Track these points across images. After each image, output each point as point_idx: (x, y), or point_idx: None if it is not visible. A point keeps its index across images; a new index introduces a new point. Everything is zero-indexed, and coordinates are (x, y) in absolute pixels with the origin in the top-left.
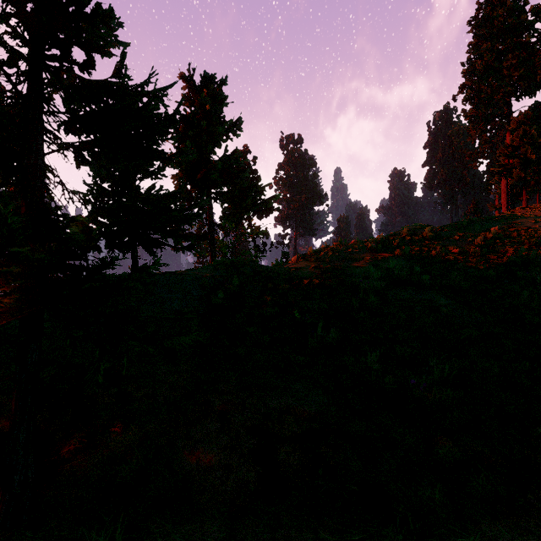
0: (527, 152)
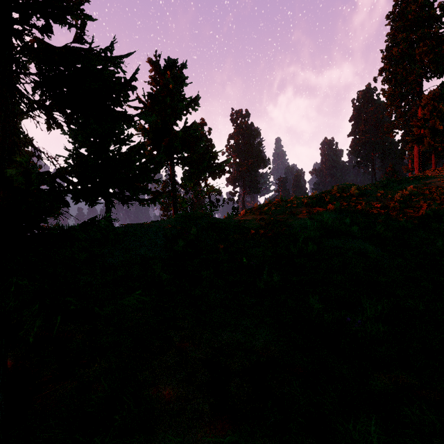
0: (436, 124)
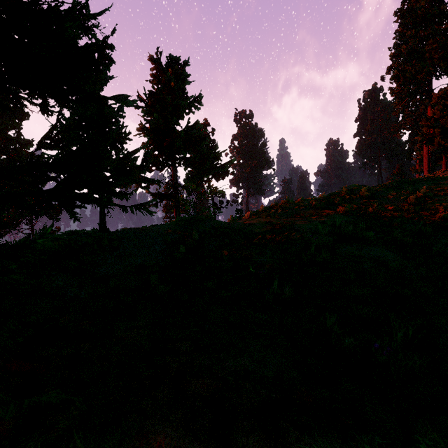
0: (447, 123)
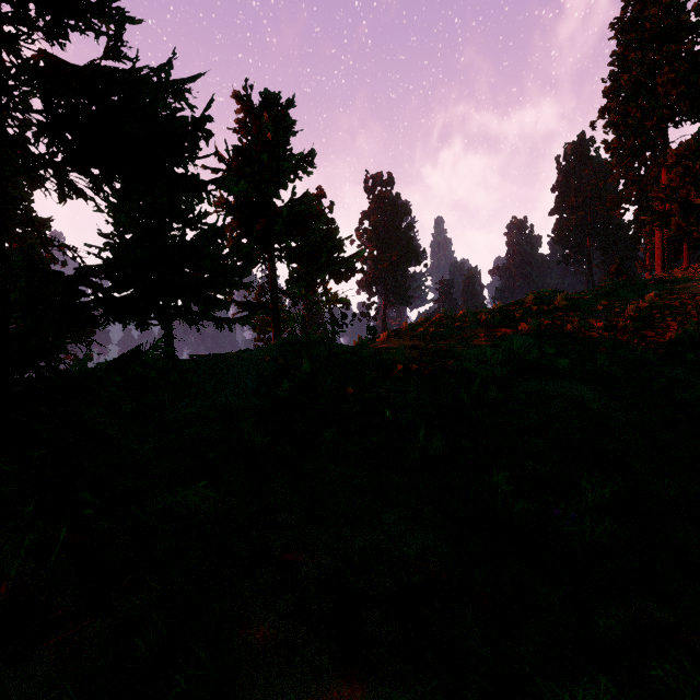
0: (690, 195)
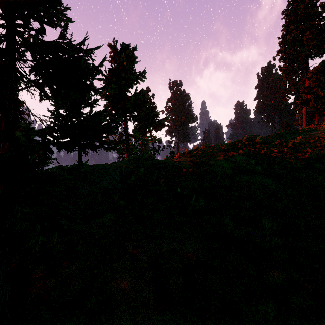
0: (318, 91)
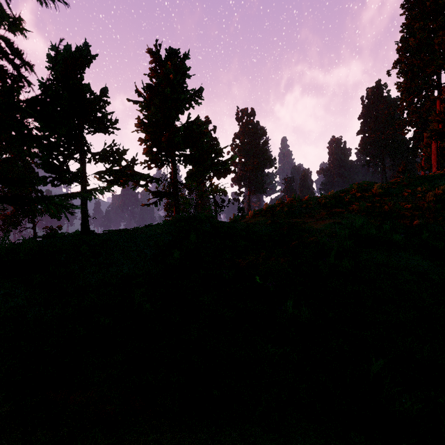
0: None
